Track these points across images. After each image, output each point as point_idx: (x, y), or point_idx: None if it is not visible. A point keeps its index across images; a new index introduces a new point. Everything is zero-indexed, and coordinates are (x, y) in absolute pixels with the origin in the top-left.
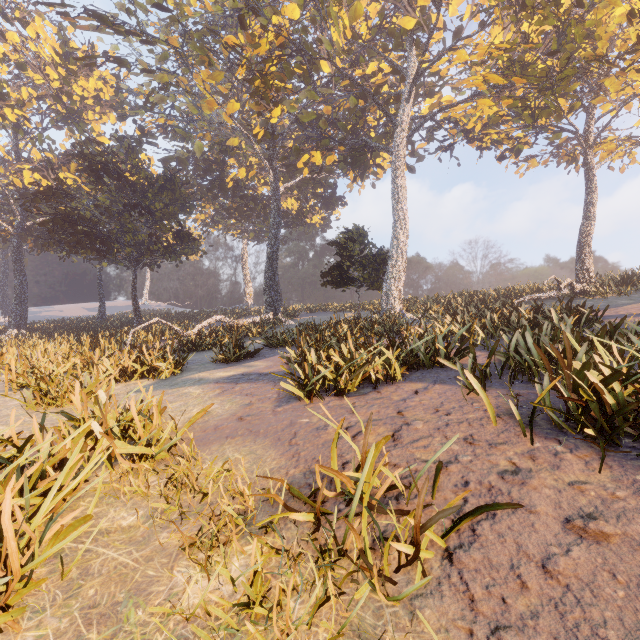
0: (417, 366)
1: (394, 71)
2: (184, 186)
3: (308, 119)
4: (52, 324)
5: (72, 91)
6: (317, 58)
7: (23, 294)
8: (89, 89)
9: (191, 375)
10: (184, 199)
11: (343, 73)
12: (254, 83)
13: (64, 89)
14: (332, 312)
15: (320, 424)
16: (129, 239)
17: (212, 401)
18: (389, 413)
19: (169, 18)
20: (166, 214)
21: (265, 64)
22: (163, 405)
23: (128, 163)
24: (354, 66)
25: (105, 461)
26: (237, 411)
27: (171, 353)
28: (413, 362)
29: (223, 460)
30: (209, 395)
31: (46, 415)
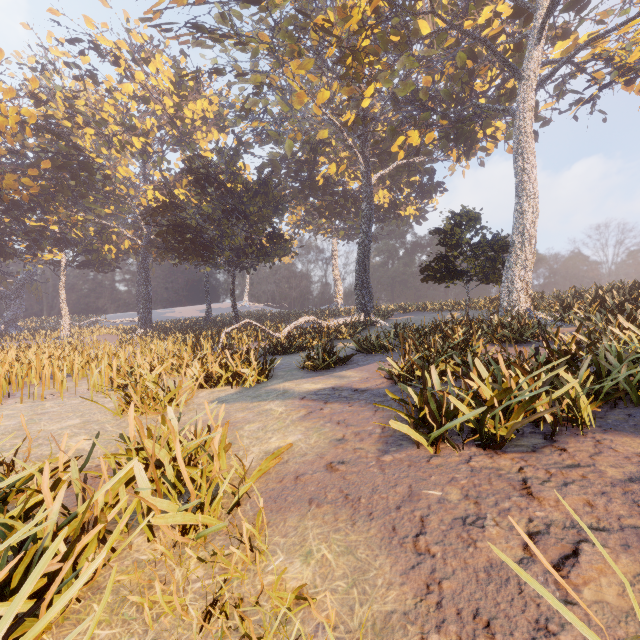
0: (614, 400)
1: (514, 14)
2: (277, 189)
3: (405, 92)
4: (170, 324)
5: (184, 115)
6: (418, 14)
7: (148, 298)
8: (197, 111)
9: (276, 384)
10: (276, 201)
11: (450, 24)
12: (345, 65)
13: (178, 114)
14: (430, 312)
15: (466, 509)
16: (227, 243)
17: (295, 427)
18: (621, 514)
19: (259, 9)
20: (260, 217)
21: (357, 39)
22: (240, 425)
23: (227, 172)
24: (463, 16)
25: (144, 525)
26: (326, 450)
27: (257, 358)
28: (616, 396)
29: (302, 556)
30: (292, 417)
31: (127, 425)
